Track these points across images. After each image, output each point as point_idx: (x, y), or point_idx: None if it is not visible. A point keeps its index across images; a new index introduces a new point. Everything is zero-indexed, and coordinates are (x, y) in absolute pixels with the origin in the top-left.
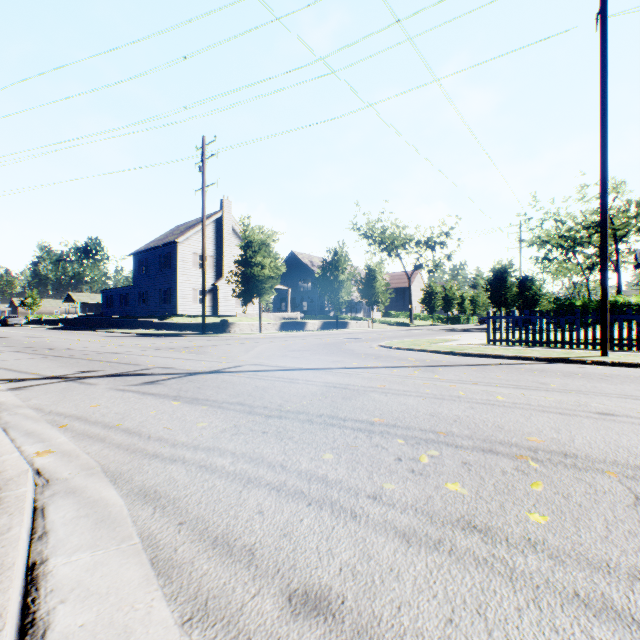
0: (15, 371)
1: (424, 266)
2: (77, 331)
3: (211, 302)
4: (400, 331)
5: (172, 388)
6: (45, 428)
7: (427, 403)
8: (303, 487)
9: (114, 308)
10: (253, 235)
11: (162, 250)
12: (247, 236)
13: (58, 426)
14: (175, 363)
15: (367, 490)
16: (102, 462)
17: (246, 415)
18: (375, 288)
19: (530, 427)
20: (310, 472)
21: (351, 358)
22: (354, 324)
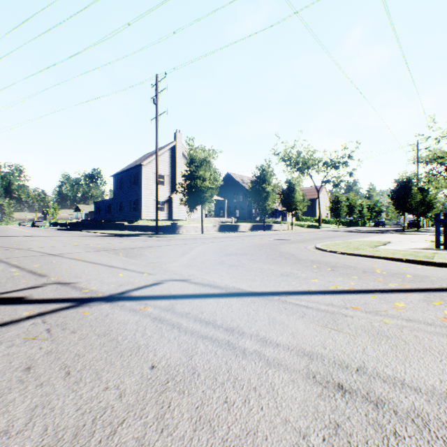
0: None
1: (330, 181)
2: (71, 231)
3: (167, 210)
4: (317, 232)
5: None
6: None
7: None
8: None
9: (101, 215)
10: (196, 153)
11: (132, 171)
12: (191, 155)
13: None
14: (89, 274)
15: None
16: None
17: None
18: (294, 198)
19: None
20: None
21: (301, 269)
22: (276, 226)
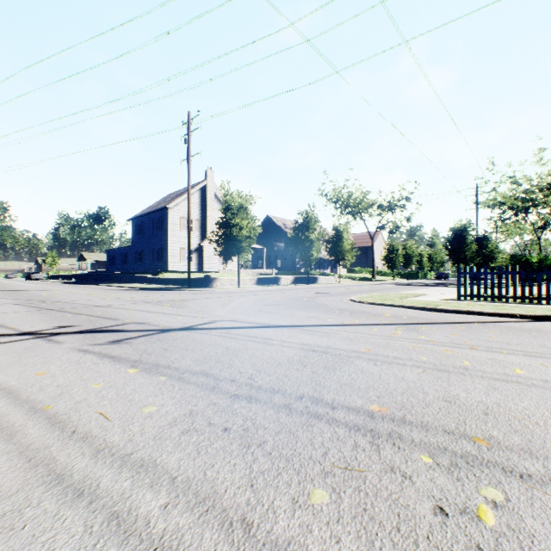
0: None
1: (385, 227)
2: (84, 285)
3: (197, 260)
4: (365, 285)
5: (137, 349)
6: None
7: (431, 378)
8: None
9: (116, 265)
10: (232, 199)
11: (155, 215)
12: (227, 200)
13: None
14: (152, 318)
15: None
16: None
17: (208, 393)
18: (342, 247)
19: None
20: (292, 548)
21: (325, 313)
22: (323, 279)
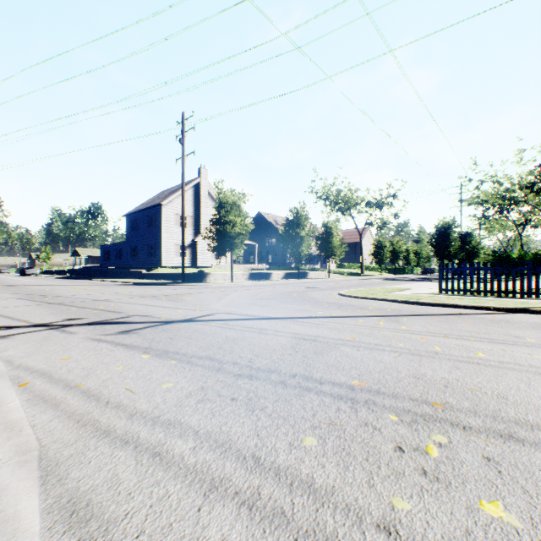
0: (9, 318)
1: (373, 224)
2: (79, 280)
3: (190, 255)
4: (354, 280)
5: (145, 338)
6: (4, 387)
7: (405, 360)
8: (283, 502)
9: (110, 261)
10: (226, 197)
11: (149, 211)
12: (220, 198)
13: (18, 385)
14: (153, 311)
15: (372, 512)
16: (43, 441)
17: (214, 373)
18: (331, 243)
19: (539, 398)
20: (290, 471)
21: (315, 307)
22: (313, 274)
